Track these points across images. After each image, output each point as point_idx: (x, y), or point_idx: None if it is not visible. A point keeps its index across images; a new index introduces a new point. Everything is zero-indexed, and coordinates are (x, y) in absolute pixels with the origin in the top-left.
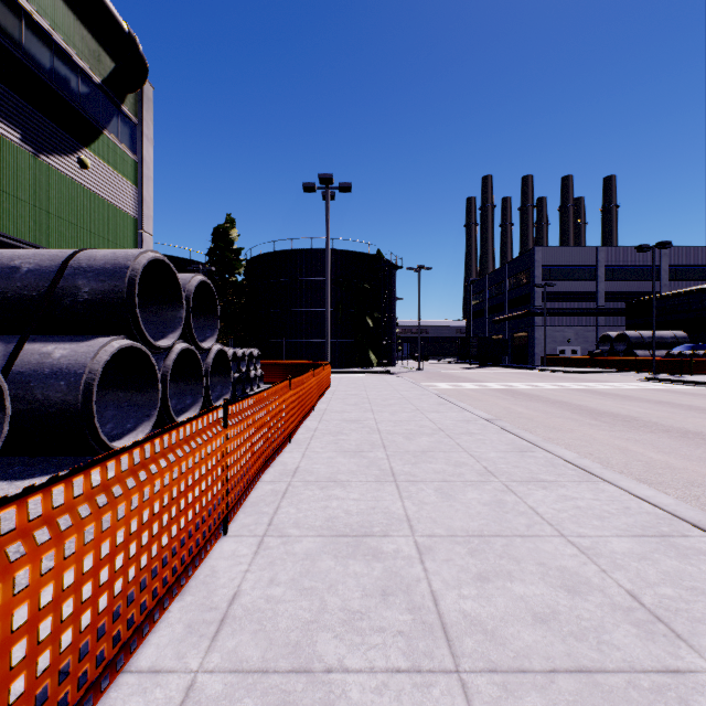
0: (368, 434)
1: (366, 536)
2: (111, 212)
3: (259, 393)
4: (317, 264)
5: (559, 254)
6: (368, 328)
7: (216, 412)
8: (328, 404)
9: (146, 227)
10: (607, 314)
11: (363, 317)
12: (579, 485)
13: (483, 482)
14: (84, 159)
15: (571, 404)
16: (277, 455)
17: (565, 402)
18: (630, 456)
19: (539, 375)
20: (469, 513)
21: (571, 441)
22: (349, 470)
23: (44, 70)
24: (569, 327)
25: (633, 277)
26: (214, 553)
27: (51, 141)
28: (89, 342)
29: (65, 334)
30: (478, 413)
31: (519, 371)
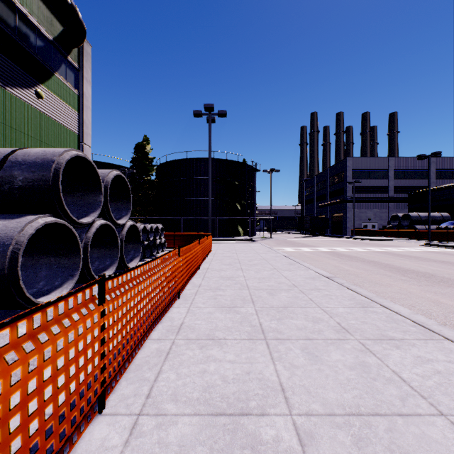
0: (240, 289)
1: (243, 415)
2: (60, 129)
3: (147, 263)
4: (203, 168)
5: (363, 161)
6: (238, 210)
7: (90, 289)
8: (209, 264)
9: (85, 141)
10: (395, 201)
11: (234, 203)
12: (427, 344)
13: (342, 340)
14: (39, 91)
15: (382, 263)
16: (167, 310)
17: (376, 261)
18: (444, 308)
19: (352, 242)
20: (339, 380)
21: (394, 294)
22: (225, 326)
23: (10, 27)
24: (370, 209)
25: (412, 177)
26: (81, 443)
27: (14, 78)
28: (19, 219)
29: (6, 213)
30: (319, 271)
31: (337, 239)
